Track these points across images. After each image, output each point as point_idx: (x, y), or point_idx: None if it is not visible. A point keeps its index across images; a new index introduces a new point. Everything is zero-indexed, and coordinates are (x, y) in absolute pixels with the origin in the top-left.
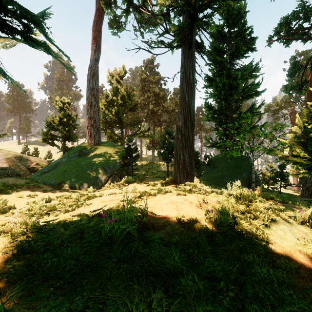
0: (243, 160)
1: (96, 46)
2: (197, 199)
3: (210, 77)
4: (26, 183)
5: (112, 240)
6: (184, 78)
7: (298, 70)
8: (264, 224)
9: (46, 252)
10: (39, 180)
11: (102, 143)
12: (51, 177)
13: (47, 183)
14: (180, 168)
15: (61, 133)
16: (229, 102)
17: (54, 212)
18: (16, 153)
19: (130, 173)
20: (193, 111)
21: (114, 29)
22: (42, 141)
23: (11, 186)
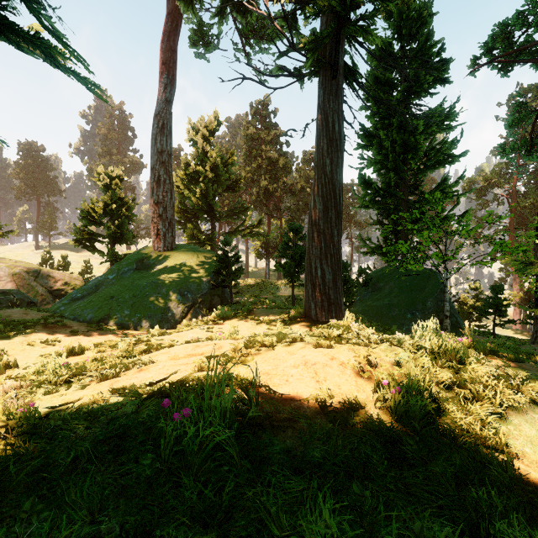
0: (428, 277)
1: (167, 77)
2: (355, 357)
3: (369, 131)
4: (42, 318)
5: (183, 460)
6: (324, 130)
7: (526, 118)
8: (495, 411)
9: (36, 488)
10: (66, 313)
11: (178, 247)
12: (87, 308)
13: (80, 317)
14: (317, 293)
15: (107, 230)
16: (402, 174)
17: (81, 379)
18: (30, 264)
19: (227, 301)
20: (340, 190)
21: (200, 47)
22: (74, 244)
23: (15, 325)
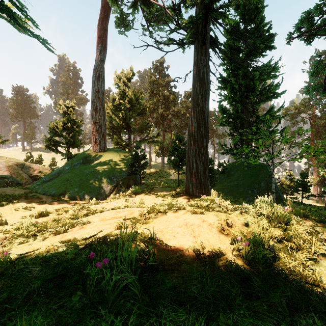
0: (261, 168)
1: (101, 46)
2: (218, 220)
3: (225, 78)
4: (24, 193)
5: (102, 296)
6: (197, 77)
7: (322, 70)
8: (311, 257)
9: (0, 315)
10: (39, 190)
11: (108, 150)
12: (52, 187)
13: (47, 193)
14: (193, 178)
15: (65, 139)
16: (245, 104)
17: (43, 233)
18: (18, 160)
19: (138, 182)
20: (207, 114)
21: (121, 27)
22: (45, 148)
23: (7, 197)
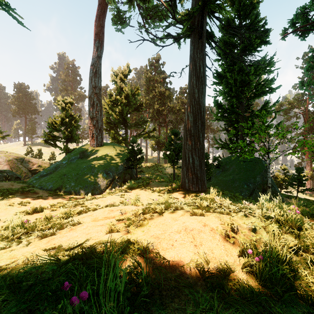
0: (257, 162)
1: (98, 42)
2: (221, 224)
3: (220, 73)
4: (21, 187)
5: None
6: (193, 71)
7: None
8: None
9: None
10: (36, 184)
11: (105, 144)
12: (49, 181)
13: (44, 187)
14: (189, 173)
15: (63, 134)
16: (240, 99)
17: (30, 235)
18: (18, 154)
19: (134, 177)
20: (204, 109)
21: (118, 25)
22: (44, 142)
23: (4, 192)
